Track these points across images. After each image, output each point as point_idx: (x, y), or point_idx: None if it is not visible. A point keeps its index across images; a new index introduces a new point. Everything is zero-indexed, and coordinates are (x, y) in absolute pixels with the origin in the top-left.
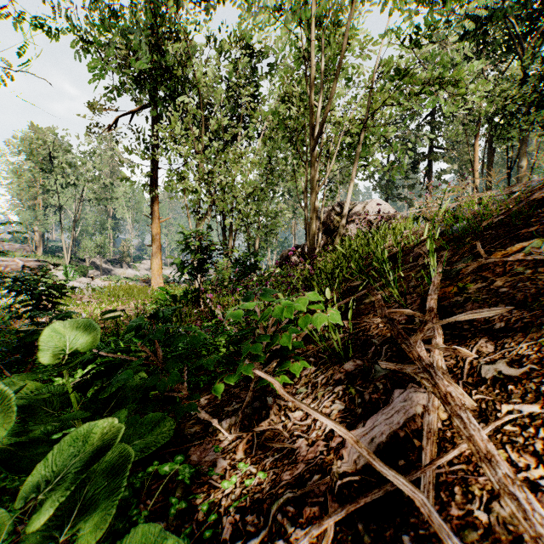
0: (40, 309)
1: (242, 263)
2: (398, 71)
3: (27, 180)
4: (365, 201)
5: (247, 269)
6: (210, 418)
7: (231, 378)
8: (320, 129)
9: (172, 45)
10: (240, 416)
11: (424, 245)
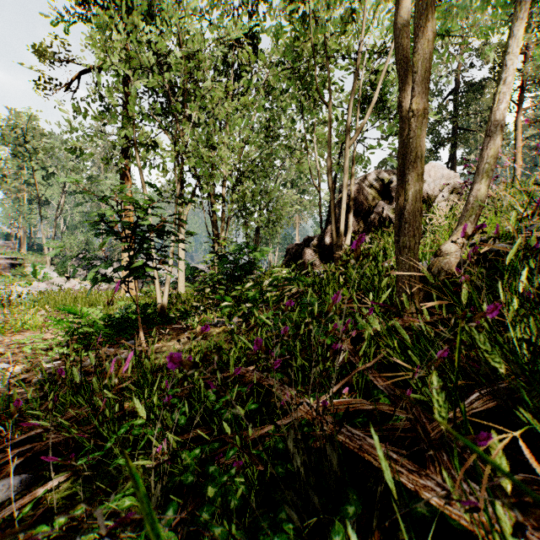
0: None
1: (232, 261)
2: None
3: (1, 168)
4: None
5: (238, 269)
6: None
7: None
8: None
9: None
10: None
11: None
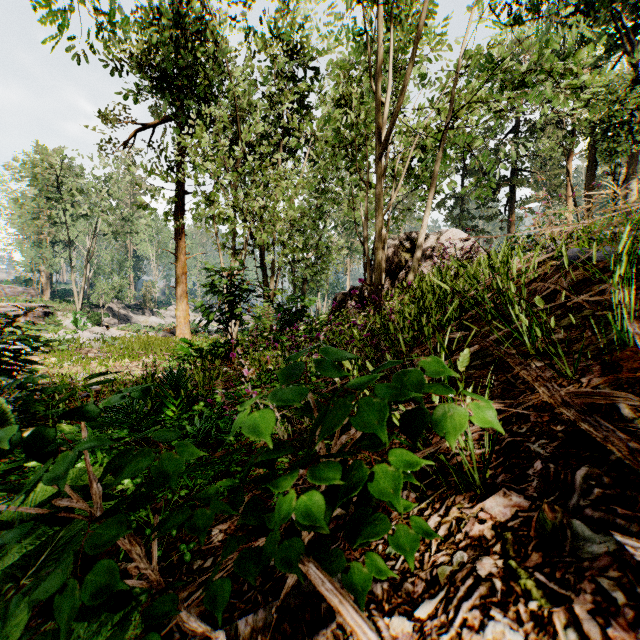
0: (3, 371)
1: (286, 309)
2: (487, 59)
3: (30, 210)
4: (439, 231)
5: (293, 315)
6: (208, 629)
7: (250, 563)
8: (389, 129)
9: (201, 42)
10: (275, 616)
11: (549, 279)
